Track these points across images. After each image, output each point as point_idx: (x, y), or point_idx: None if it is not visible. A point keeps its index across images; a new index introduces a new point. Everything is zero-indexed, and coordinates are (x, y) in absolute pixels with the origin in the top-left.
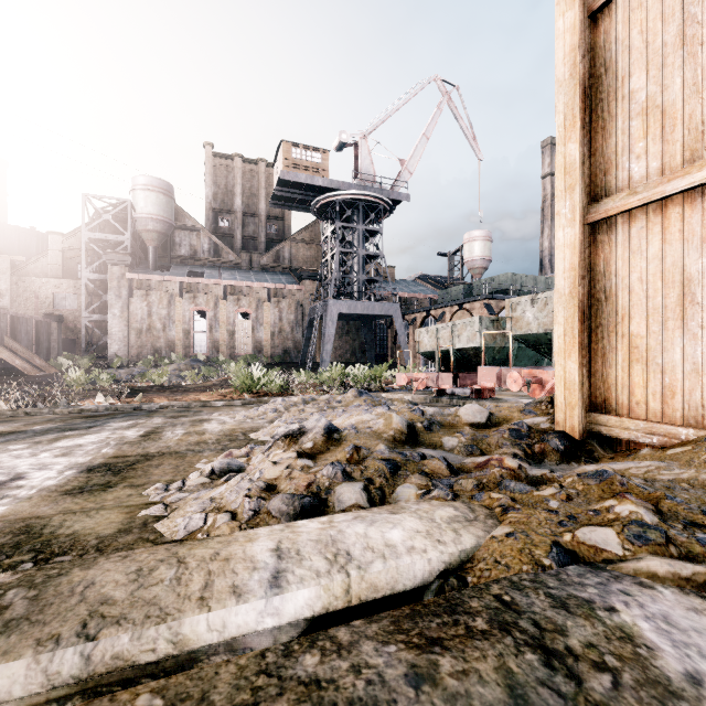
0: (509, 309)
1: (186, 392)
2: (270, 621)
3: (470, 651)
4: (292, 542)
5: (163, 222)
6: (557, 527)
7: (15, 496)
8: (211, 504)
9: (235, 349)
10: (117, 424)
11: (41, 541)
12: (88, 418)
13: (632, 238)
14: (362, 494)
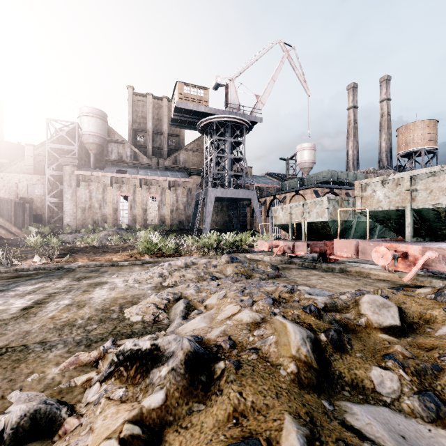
0: (359, 189)
1: (105, 252)
2: None
3: None
4: None
5: (100, 137)
6: None
7: None
8: None
9: (147, 220)
10: (24, 287)
11: None
12: (11, 279)
13: None
14: None
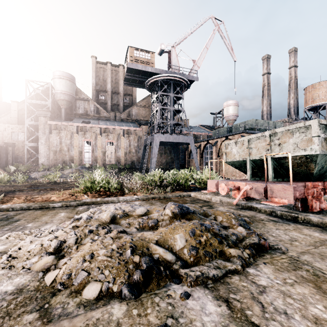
0: None
1: (51, 190)
2: None
3: None
4: None
5: (69, 95)
6: None
7: None
8: None
9: (106, 161)
10: None
11: None
12: None
13: None
14: None
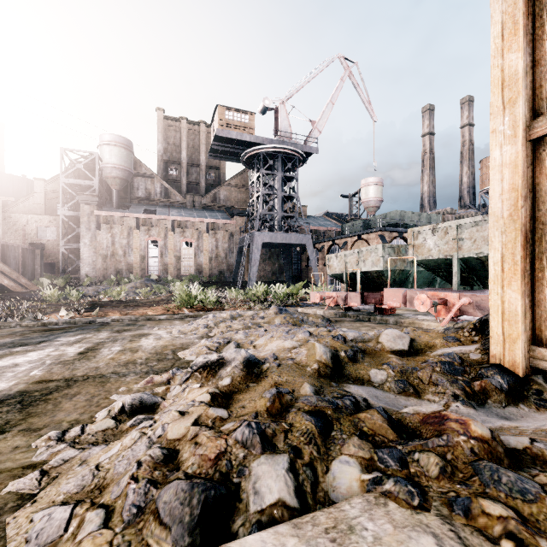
0: (411, 237)
1: (137, 306)
2: None
3: None
4: None
5: (124, 170)
6: None
7: None
8: (92, 480)
9: (181, 270)
10: (66, 338)
11: None
12: (46, 332)
13: None
14: (287, 481)
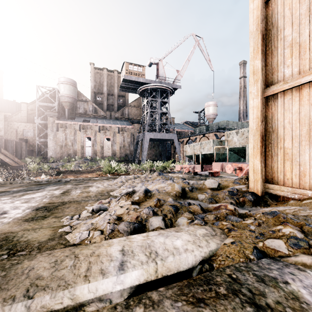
0: (226, 136)
1: (82, 173)
2: (119, 287)
3: (218, 306)
4: (129, 246)
5: (72, 98)
6: (255, 239)
7: (2, 222)
8: (91, 226)
9: (104, 154)
10: (50, 188)
11: (12, 244)
12: (38, 185)
13: (285, 103)
14: (162, 222)
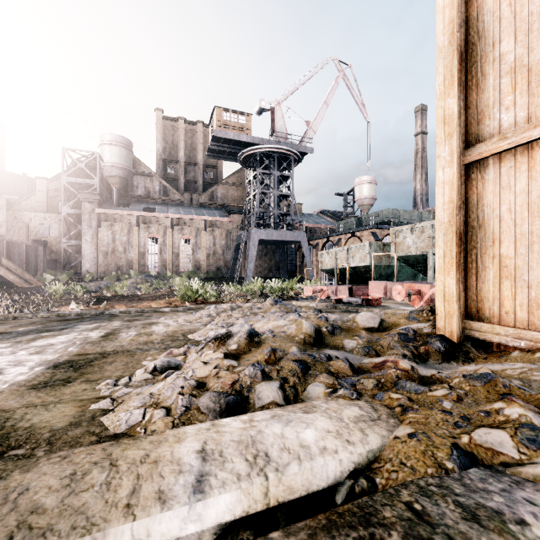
0: (393, 236)
1: (141, 300)
2: (193, 527)
3: None
4: (216, 443)
5: (124, 169)
6: (454, 429)
7: None
8: (150, 400)
9: (179, 267)
10: (84, 326)
11: (1, 433)
12: (62, 321)
13: (502, 176)
14: (278, 392)
